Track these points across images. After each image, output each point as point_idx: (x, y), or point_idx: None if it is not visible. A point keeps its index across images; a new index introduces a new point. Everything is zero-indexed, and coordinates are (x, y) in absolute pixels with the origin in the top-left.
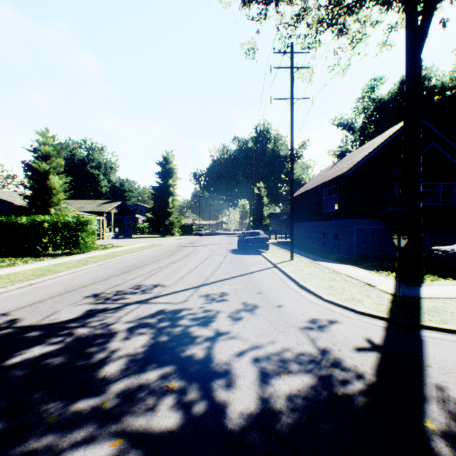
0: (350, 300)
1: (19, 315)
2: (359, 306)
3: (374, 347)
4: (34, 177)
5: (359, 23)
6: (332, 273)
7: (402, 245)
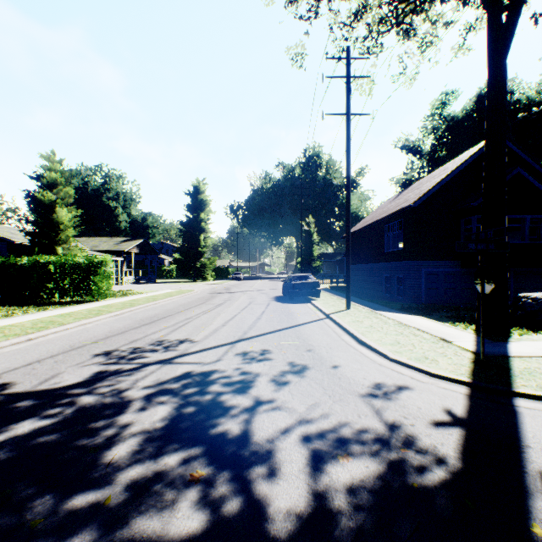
0: (422, 359)
1: (10, 379)
2: (434, 367)
3: (456, 421)
4: (38, 210)
5: (430, 22)
6: (398, 326)
7: (487, 291)
